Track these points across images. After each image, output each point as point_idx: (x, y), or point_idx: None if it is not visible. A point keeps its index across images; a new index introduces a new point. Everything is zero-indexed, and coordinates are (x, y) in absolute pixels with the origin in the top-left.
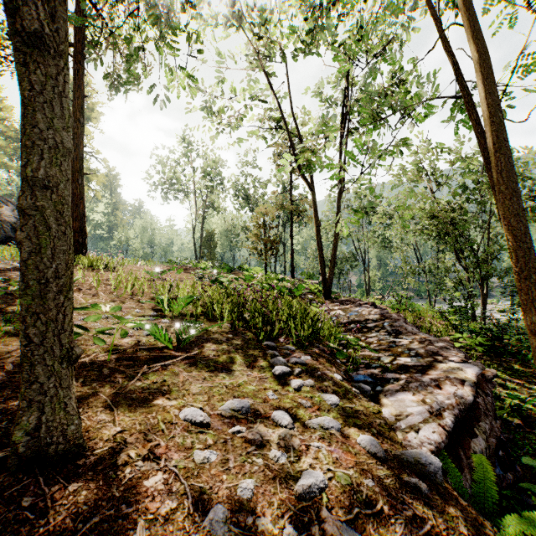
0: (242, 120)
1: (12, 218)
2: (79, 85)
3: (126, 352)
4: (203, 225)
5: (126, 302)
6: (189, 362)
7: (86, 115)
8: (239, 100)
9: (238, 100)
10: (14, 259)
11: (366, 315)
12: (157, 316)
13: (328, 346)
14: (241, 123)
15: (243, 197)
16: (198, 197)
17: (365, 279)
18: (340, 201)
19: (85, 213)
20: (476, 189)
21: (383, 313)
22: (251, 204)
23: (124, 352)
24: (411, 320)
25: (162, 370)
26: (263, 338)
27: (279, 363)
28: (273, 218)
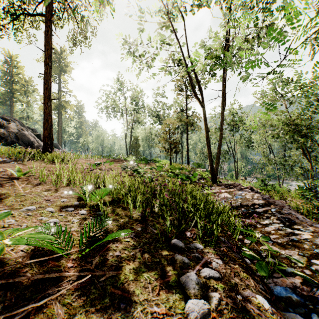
0: (154, 59)
1: (15, 130)
2: (48, 41)
3: (8, 270)
4: (131, 133)
5: (58, 191)
6: (81, 285)
7: (64, 69)
8: (152, 45)
9: (151, 46)
10: (4, 155)
11: (250, 199)
12: (78, 206)
13: (243, 253)
14: (154, 60)
15: (156, 115)
16: (129, 116)
17: (235, 167)
18: (223, 113)
19: (52, 125)
20: (318, 105)
21: (265, 198)
22: (161, 120)
23: (0, 274)
24: (277, 199)
25: (33, 313)
26: (170, 232)
27: (191, 287)
28: (175, 127)
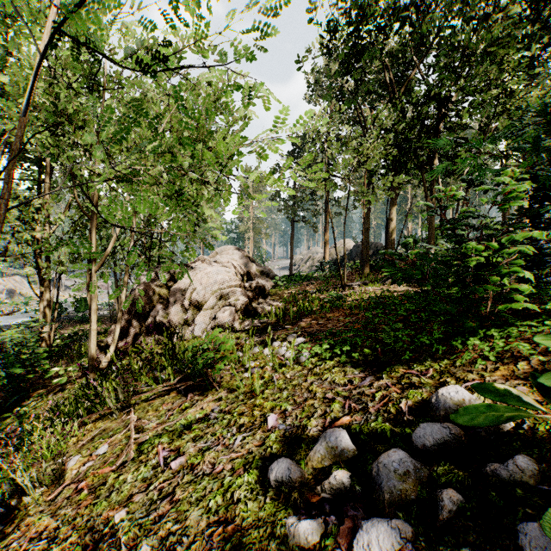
0: None
1: None
2: None
3: None
4: None
5: None
6: None
7: None
8: None
9: None
10: None
11: None
12: None
13: None
14: None
15: None
16: None
17: None
18: None
19: None
20: None
21: None
22: None
23: None
24: None
25: None
26: None
27: None
28: None
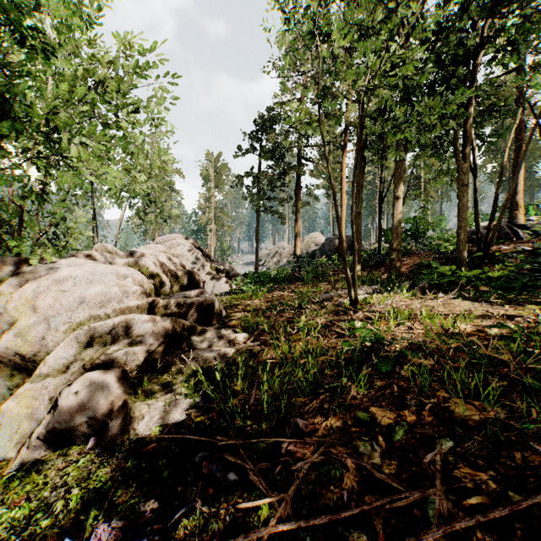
0: None
1: None
2: None
3: None
4: None
5: None
6: None
7: None
8: None
9: None
10: None
11: None
12: None
13: None
14: None
15: None
16: None
17: None
18: None
19: None
20: None
21: None
22: None
23: None
24: None
25: None
26: None
27: None
28: None
